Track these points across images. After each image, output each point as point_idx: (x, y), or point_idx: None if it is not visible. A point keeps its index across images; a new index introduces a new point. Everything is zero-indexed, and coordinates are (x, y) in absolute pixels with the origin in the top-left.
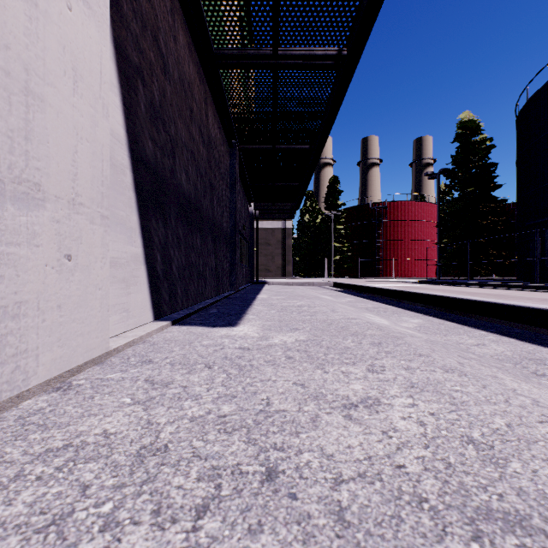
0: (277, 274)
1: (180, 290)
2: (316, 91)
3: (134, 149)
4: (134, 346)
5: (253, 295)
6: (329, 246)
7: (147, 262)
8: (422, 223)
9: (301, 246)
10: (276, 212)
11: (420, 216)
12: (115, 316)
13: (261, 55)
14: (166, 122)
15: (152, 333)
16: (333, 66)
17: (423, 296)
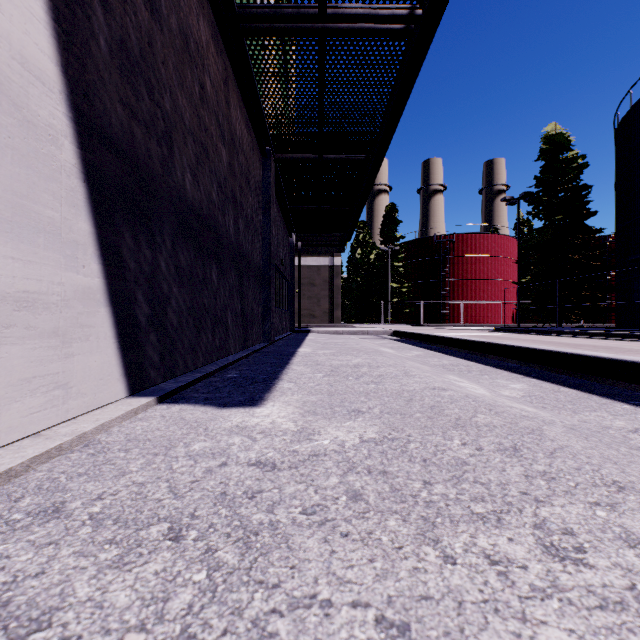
0: (324, 320)
1: (181, 345)
2: (377, 74)
3: (81, 107)
4: (60, 457)
5: (293, 349)
6: (385, 286)
7: (114, 302)
8: (496, 259)
9: (352, 286)
10: (323, 245)
11: (494, 251)
12: (31, 399)
13: (302, 14)
14: (154, 87)
15: (112, 423)
16: (402, 32)
17: (521, 350)
